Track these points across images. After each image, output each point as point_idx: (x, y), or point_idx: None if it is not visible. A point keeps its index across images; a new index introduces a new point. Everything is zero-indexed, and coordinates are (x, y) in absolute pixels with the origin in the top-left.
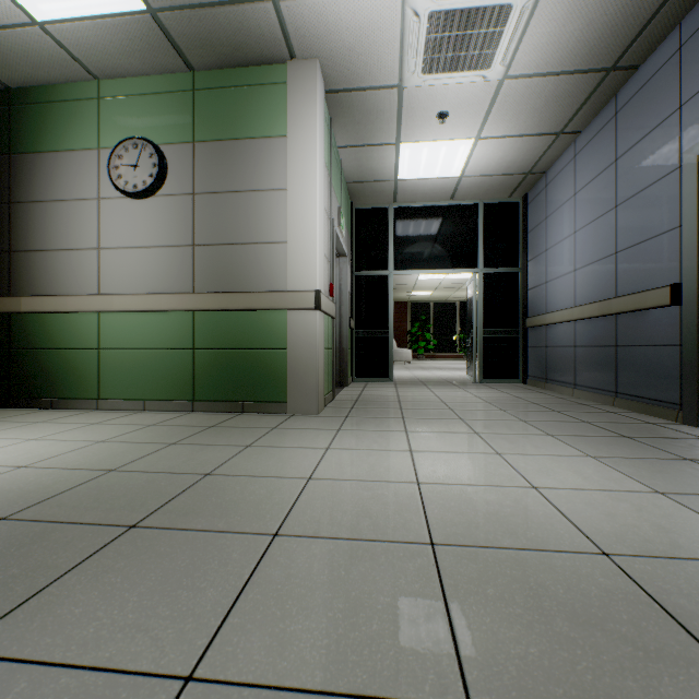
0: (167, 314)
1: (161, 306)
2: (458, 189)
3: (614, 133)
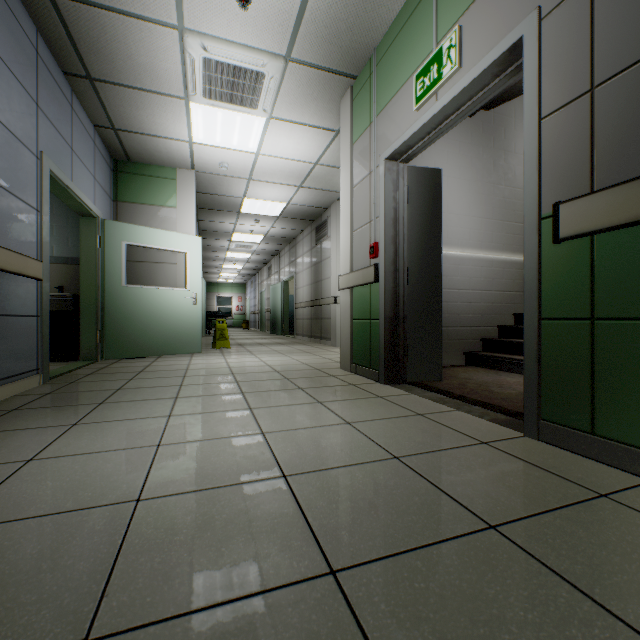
0: None
1: None
2: None
3: None
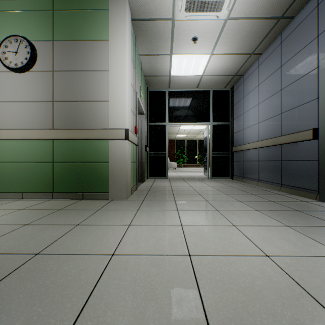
0: (37, 141)
1: (32, 136)
2: (200, 82)
3: (280, 53)
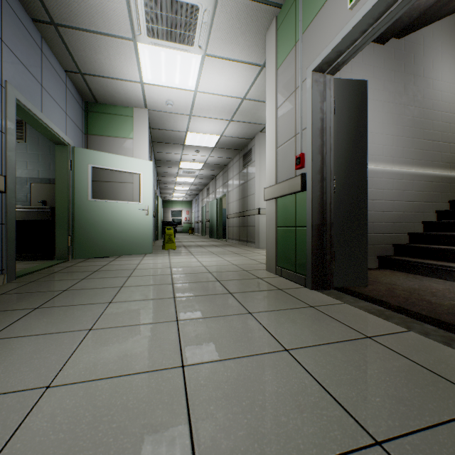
0: None
1: None
2: None
3: None
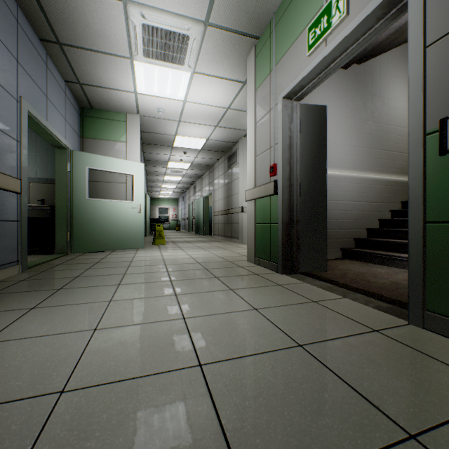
0: None
1: None
2: None
3: None
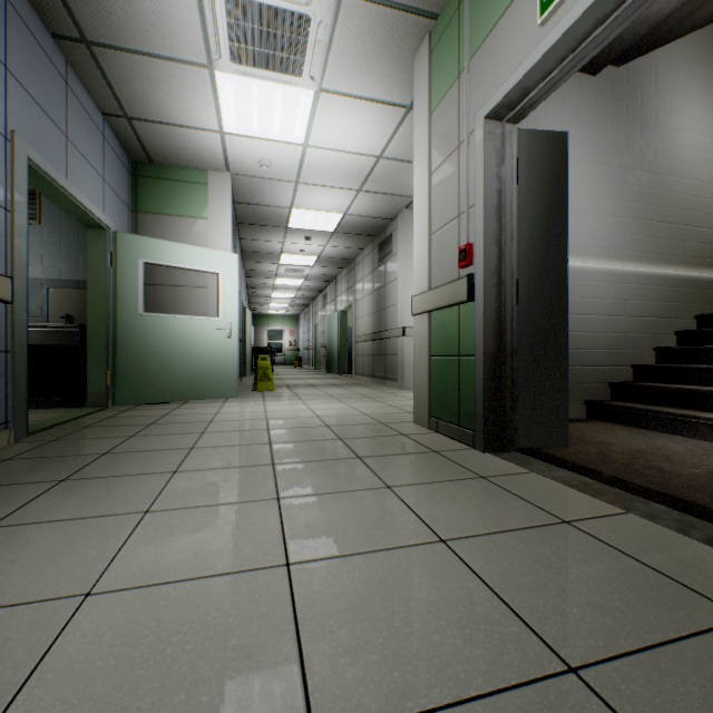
0: None
1: None
2: None
3: None
